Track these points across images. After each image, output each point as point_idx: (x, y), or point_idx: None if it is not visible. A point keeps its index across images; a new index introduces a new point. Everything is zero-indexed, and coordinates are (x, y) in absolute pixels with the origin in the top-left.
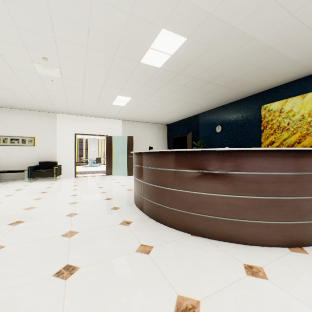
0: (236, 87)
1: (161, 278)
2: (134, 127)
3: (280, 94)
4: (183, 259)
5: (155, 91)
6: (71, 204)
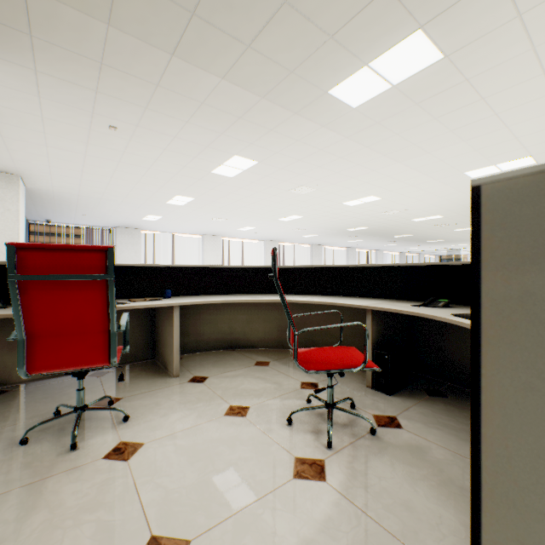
0: None
1: None
2: None
3: None
4: None
5: None
6: None
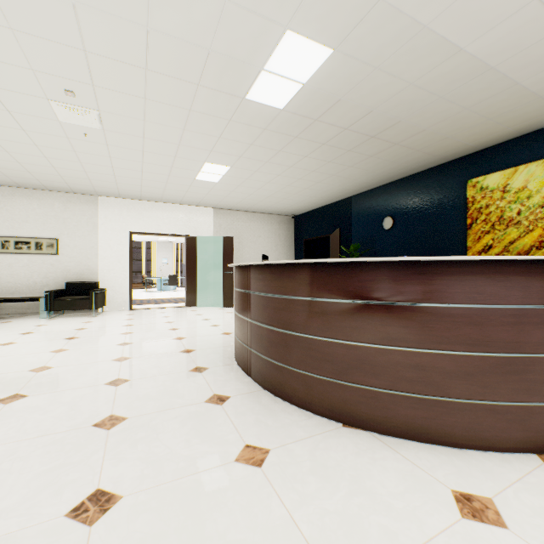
0: (422, 145)
1: (286, 524)
2: (236, 221)
3: (502, 159)
4: (329, 478)
5: (274, 154)
6: (119, 362)
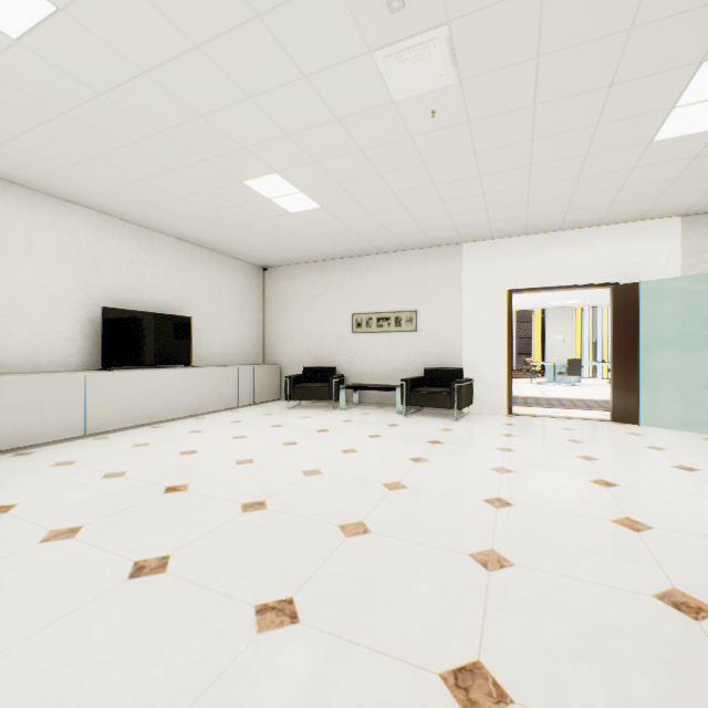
0: None
1: None
2: None
3: None
4: None
5: None
6: (483, 571)
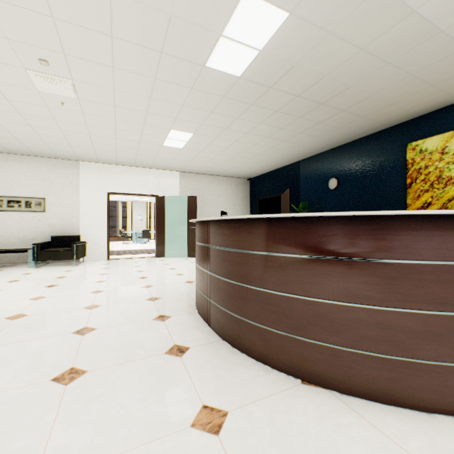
0: (366, 112)
1: None
2: (199, 183)
3: (441, 124)
4: (292, 451)
5: (231, 121)
6: (89, 310)
